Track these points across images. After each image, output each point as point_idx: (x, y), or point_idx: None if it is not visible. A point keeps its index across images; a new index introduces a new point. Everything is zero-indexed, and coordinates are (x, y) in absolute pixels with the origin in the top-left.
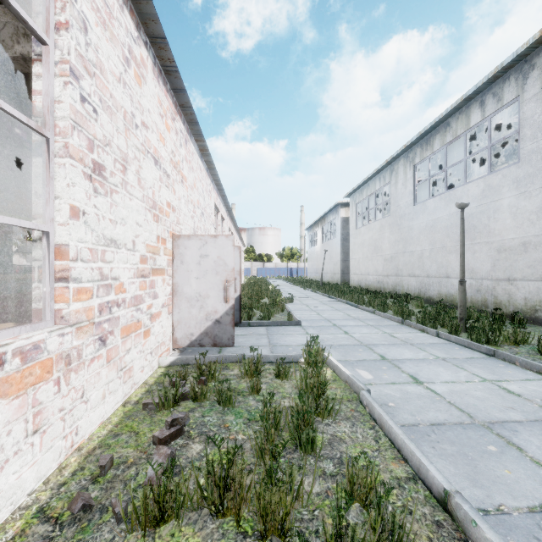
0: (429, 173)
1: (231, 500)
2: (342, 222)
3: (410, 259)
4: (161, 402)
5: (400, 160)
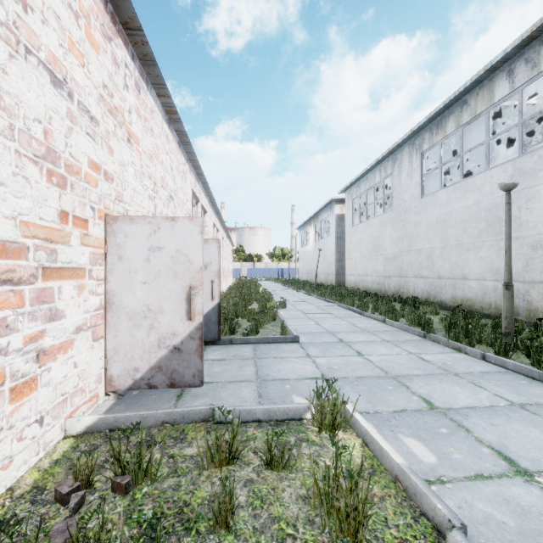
0: (441, 160)
1: None
2: (337, 219)
3: (416, 258)
4: None
5: (404, 148)
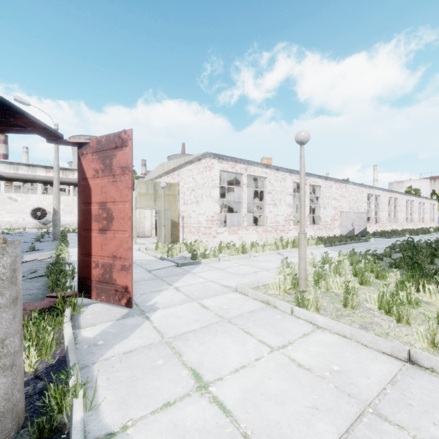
0: None
1: None
2: None
3: None
4: None
5: None
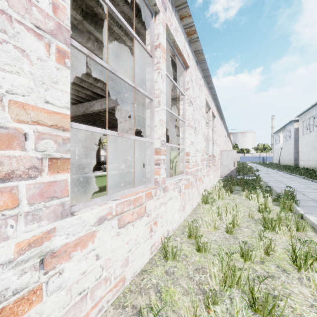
0: None
1: (241, 185)
2: (295, 130)
3: None
4: (225, 181)
5: None
